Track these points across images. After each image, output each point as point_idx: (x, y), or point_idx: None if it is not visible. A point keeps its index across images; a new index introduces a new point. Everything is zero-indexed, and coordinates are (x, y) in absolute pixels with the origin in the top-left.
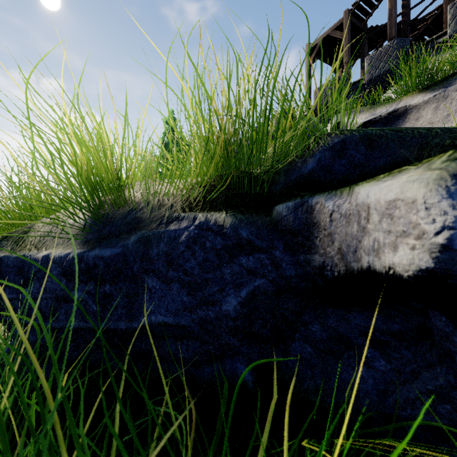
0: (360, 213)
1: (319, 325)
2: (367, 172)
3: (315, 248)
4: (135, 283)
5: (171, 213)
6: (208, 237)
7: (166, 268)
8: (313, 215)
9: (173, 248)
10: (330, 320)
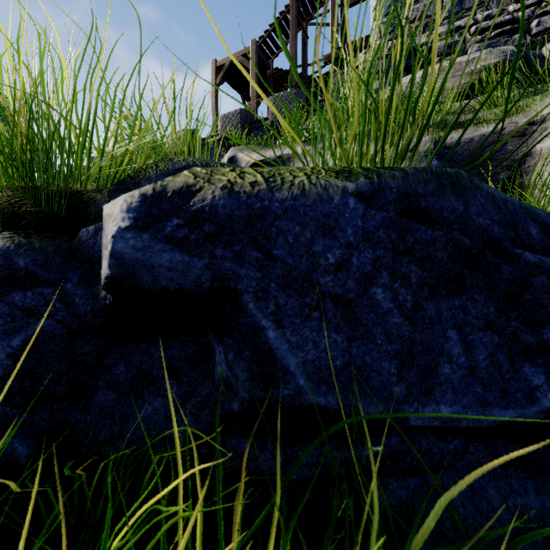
0: None
1: (124, 366)
2: None
3: None
4: None
5: None
6: None
7: None
8: None
9: None
10: (135, 358)
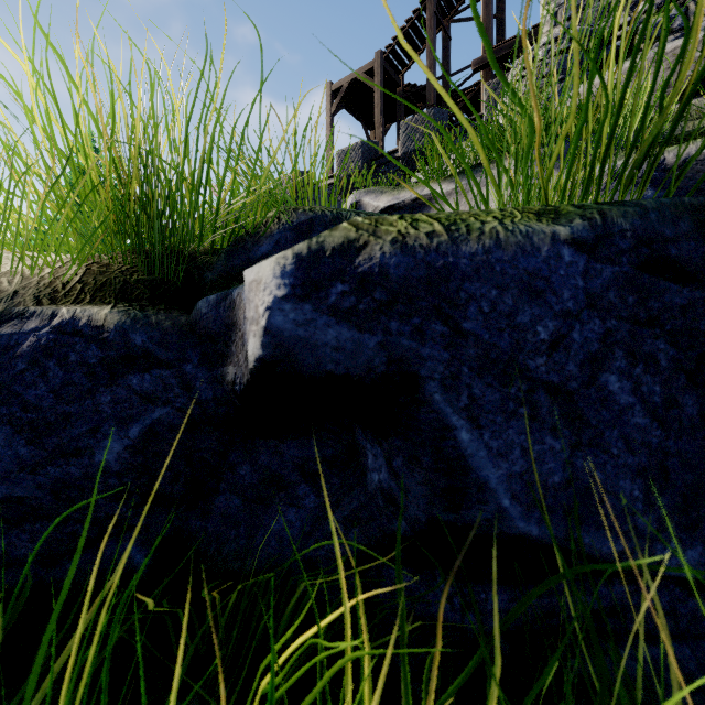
0: None
1: (249, 466)
2: None
3: (231, 357)
4: None
5: (11, 305)
6: (75, 345)
7: None
8: (234, 312)
9: (2, 365)
10: (262, 457)
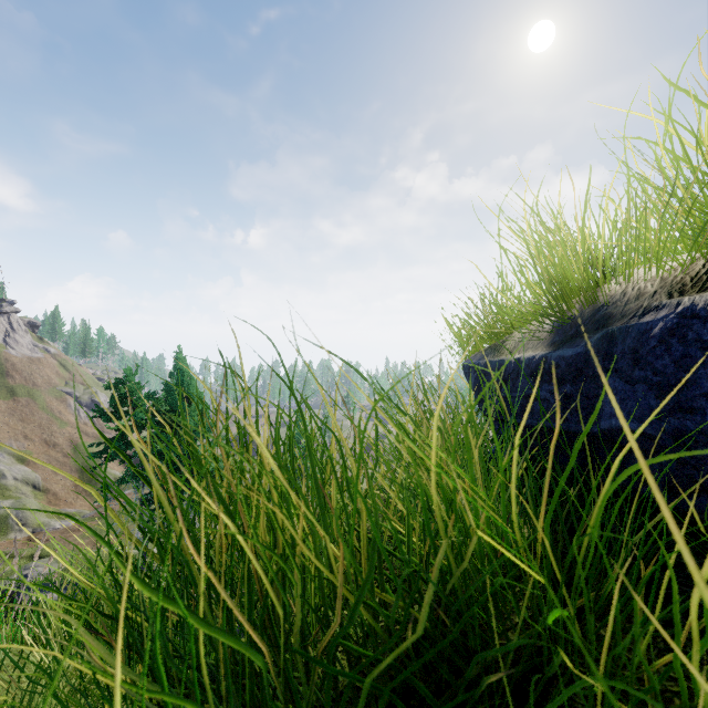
0: None
1: None
2: None
3: None
4: (595, 384)
5: (651, 302)
6: (692, 326)
7: (631, 366)
8: None
9: (641, 343)
10: None
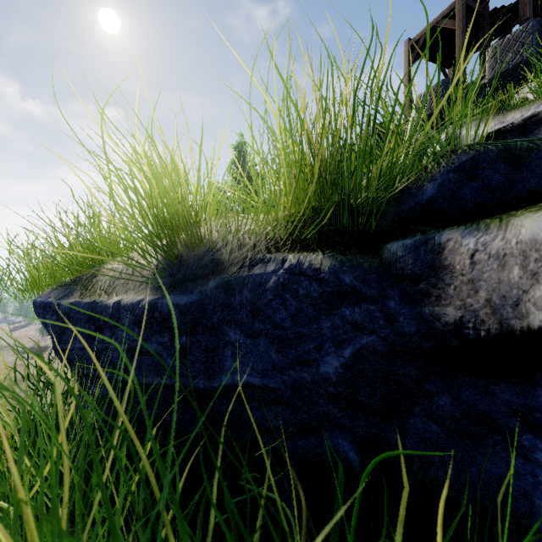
0: (528, 253)
1: (449, 398)
2: (511, 198)
3: (447, 299)
4: (215, 336)
5: (254, 254)
6: (302, 283)
7: (251, 319)
8: (442, 255)
9: (258, 295)
10: (466, 393)
